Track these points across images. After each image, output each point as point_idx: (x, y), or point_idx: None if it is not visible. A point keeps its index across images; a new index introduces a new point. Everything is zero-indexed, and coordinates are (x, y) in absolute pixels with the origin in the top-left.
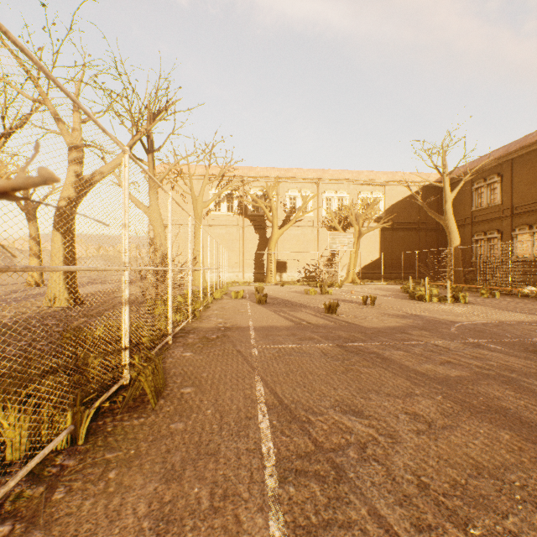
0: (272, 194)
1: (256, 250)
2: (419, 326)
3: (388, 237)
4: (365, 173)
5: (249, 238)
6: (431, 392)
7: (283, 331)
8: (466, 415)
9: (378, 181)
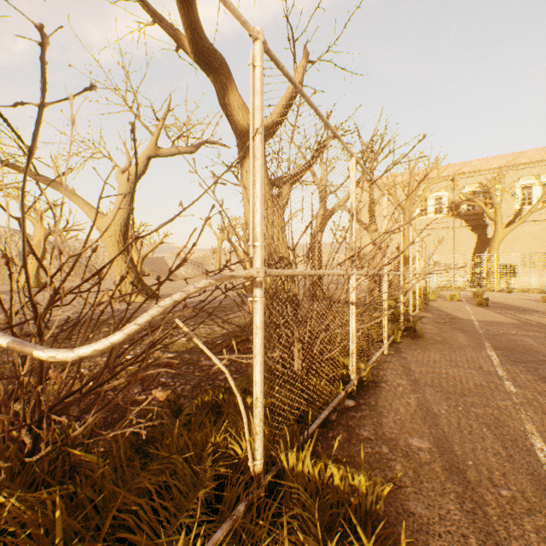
0: (493, 189)
1: (471, 253)
2: None
3: None
4: None
5: (462, 240)
6: None
7: (506, 325)
8: None
9: None
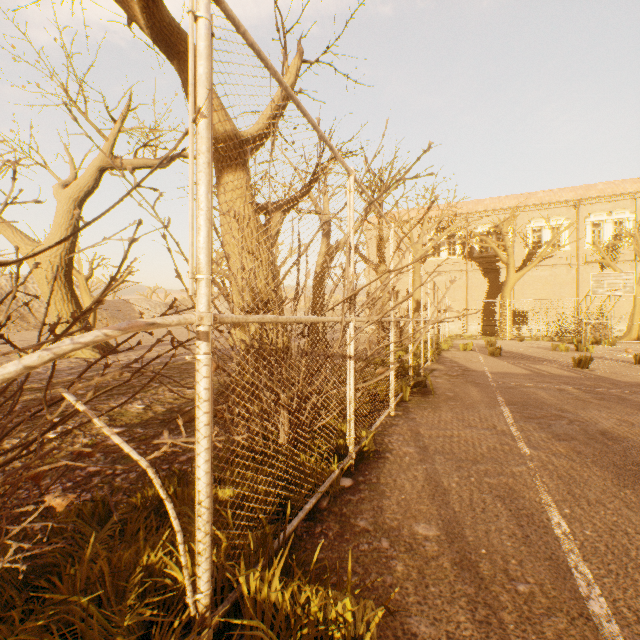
0: (506, 230)
1: (484, 298)
2: None
3: None
4: None
5: (475, 284)
6: None
7: (519, 376)
8: None
9: None
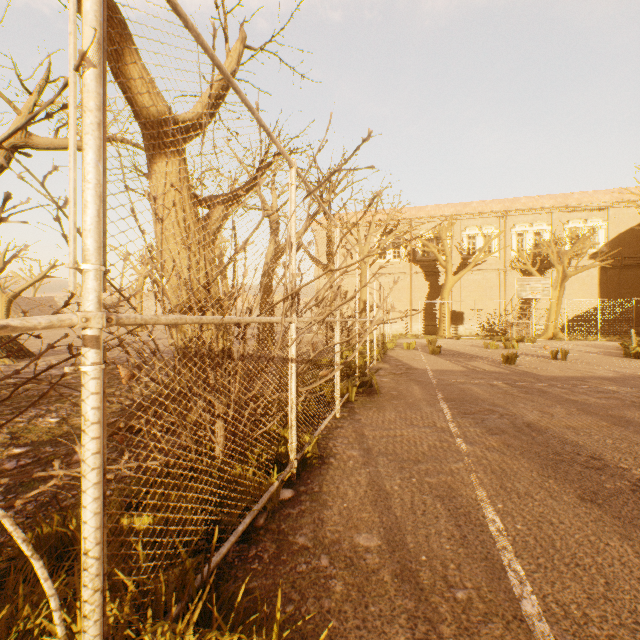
0: (445, 236)
1: (426, 299)
2: (605, 378)
3: (612, 278)
4: (575, 195)
5: (418, 286)
6: (569, 407)
7: (457, 373)
8: (585, 416)
9: (596, 204)
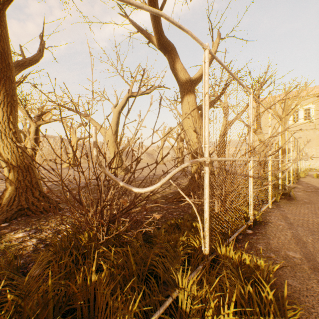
0: None
1: None
2: None
3: None
4: None
5: None
6: None
7: None
8: None
9: None
